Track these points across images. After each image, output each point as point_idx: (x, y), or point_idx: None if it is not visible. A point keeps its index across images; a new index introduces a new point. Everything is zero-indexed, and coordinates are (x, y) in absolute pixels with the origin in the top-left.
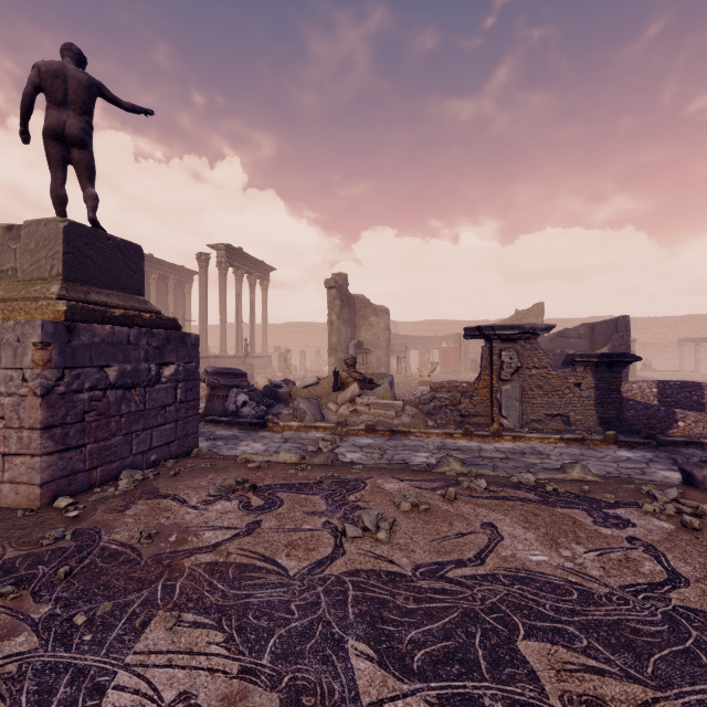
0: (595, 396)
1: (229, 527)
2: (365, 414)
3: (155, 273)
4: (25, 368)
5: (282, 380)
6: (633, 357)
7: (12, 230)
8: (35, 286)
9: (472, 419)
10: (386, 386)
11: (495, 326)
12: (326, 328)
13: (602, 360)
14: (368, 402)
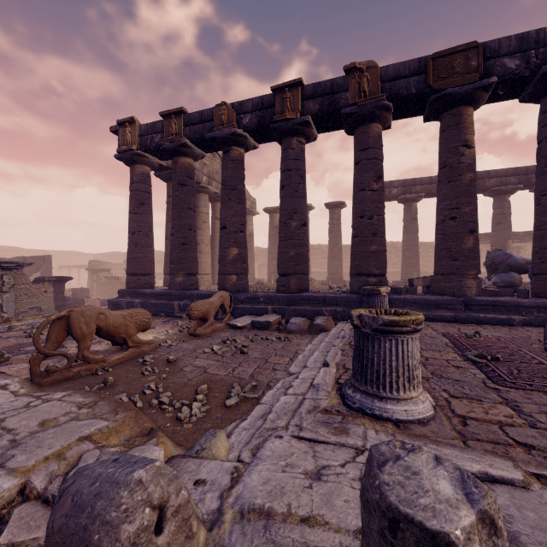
0: (54, 296)
1: None
2: None
3: None
4: None
5: None
6: (71, 278)
7: None
8: None
9: None
10: None
11: (2, 261)
12: None
13: (58, 279)
14: None
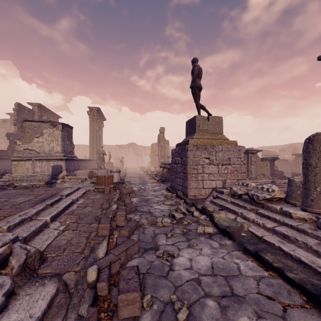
0: (270, 168)
1: None
2: None
3: (45, 116)
4: (241, 158)
5: None
6: (278, 158)
7: (203, 117)
8: (218, 135)
9: None
10: None
11: (252, 150)
12: (112, 148)
13: (272, 159)
14: None
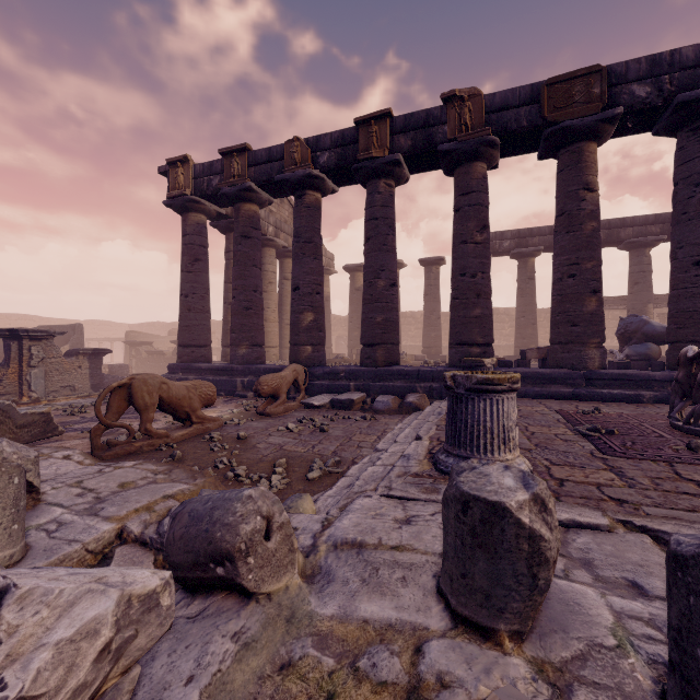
0: (90, 372)
1: None
2: None
3: None
4: None
5: None
6: (109, 350)
7: None
8: None
9: (2, 397)
10: None
11: (30, 330)
12: None
13: (94, 352)
14: None
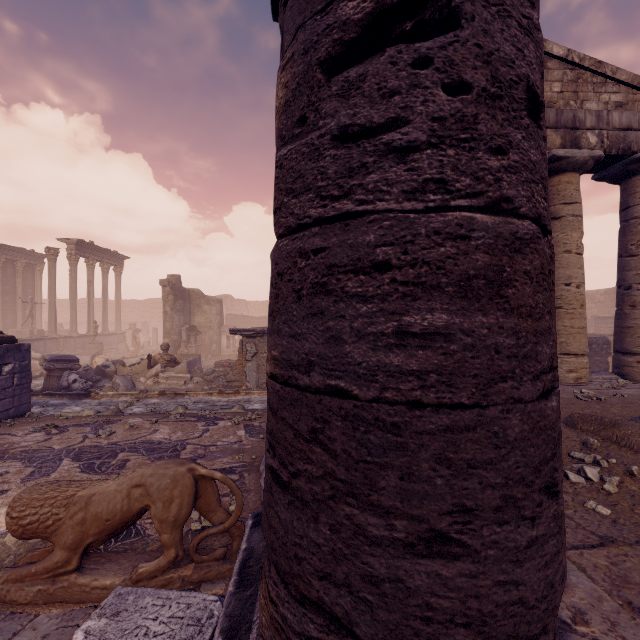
0: None
1: (35, 440)
2: (163, 384)
3: (1, 257)
4: None
5: (114, 361)
6: None
7: None
8: None
9: (233, 383)
10: (183, 364)
11: (241, 329)
12: None
13: None
14: (167, 376)
